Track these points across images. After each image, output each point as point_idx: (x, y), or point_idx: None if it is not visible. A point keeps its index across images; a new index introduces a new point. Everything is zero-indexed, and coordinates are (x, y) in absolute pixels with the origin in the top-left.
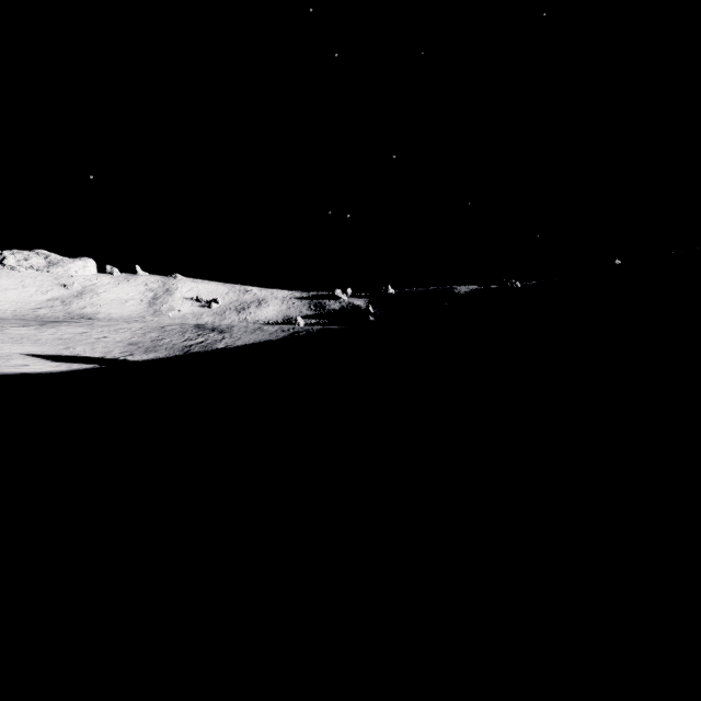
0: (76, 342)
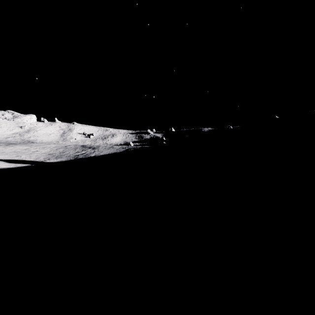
0: (22, 153)
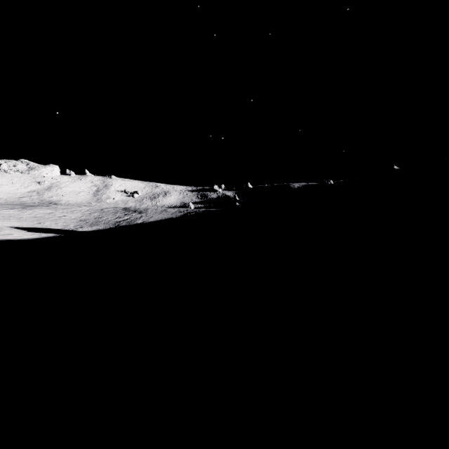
0: (45, 219)
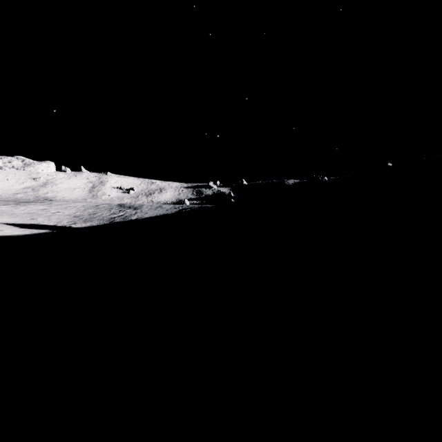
0: (38, 215)
